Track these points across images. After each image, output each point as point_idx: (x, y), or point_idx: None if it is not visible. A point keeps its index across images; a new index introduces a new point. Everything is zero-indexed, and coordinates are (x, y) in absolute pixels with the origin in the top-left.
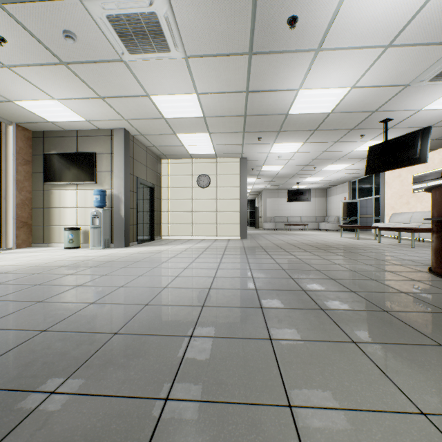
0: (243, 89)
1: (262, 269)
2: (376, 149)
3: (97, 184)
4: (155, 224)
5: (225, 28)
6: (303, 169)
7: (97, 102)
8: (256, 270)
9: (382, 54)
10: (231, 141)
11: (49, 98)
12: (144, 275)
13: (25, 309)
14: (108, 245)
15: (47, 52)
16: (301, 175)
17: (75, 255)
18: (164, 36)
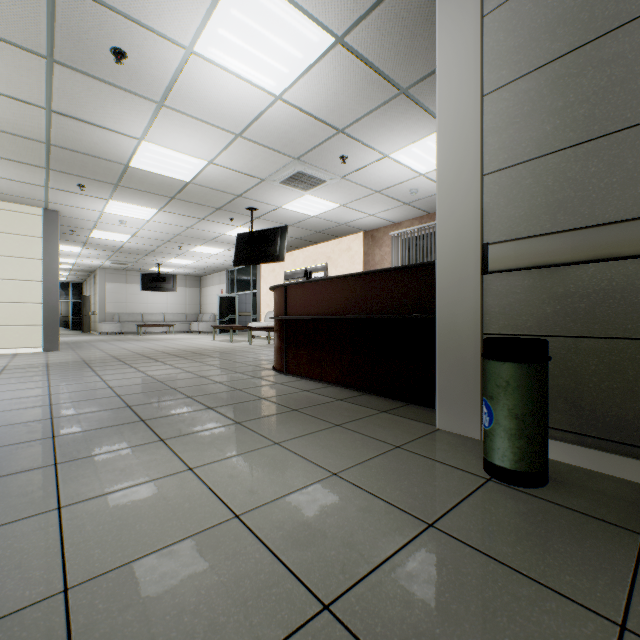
0: (40, 103)
1: (74, 392)
2: (245, 238)
3: None
4: None
5: None
6: (164, 246)
7: None
8: (62, 394)
9: (235, 141)
10: (20, 175)
11: None
12: None
13: None
14: None
15: None
16: (162, 254)
17: None
18: None
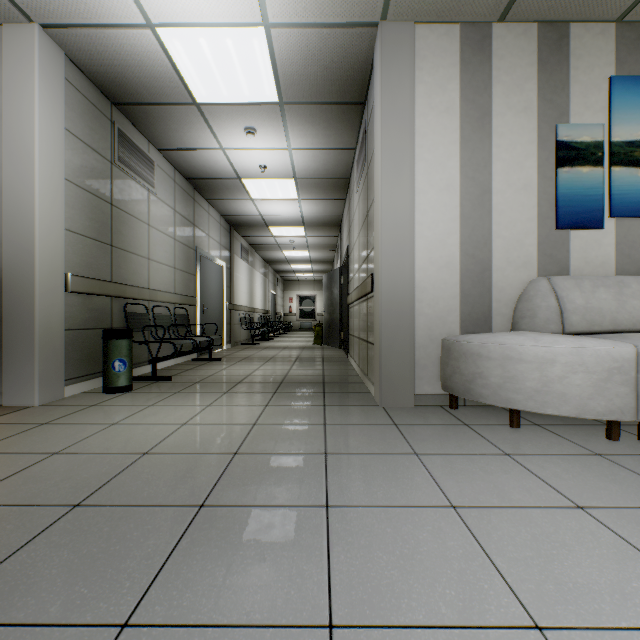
0: None
1: None
2: None
3: None
4: None
5: None
6: None
7: None
8: None
9: None
10: None
11: None
12: None
13: None
14: None
15: None
16: None
17: None
18: None
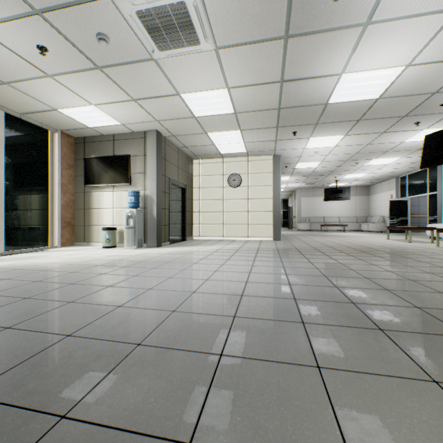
0: (277, 79)
1: (300, 275)
2: (435, 138)
3: (131, 185)
4: (186, 225)
5: (258, 10)
6: (343, 165)
7: (130, 105)
8: (293, 275)
9: None
10: (263, 137)
11: (87, 104)
12: (173, 277)
13: (56, 309)
14: (141, 245)
15: (84, 57)
16: (340, 172)
17: (110, 255)
18: (194, 27)
